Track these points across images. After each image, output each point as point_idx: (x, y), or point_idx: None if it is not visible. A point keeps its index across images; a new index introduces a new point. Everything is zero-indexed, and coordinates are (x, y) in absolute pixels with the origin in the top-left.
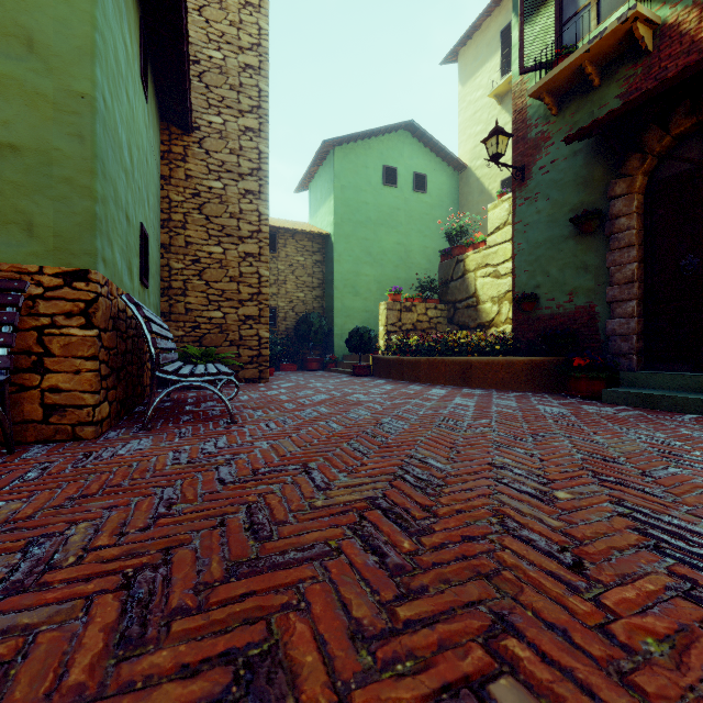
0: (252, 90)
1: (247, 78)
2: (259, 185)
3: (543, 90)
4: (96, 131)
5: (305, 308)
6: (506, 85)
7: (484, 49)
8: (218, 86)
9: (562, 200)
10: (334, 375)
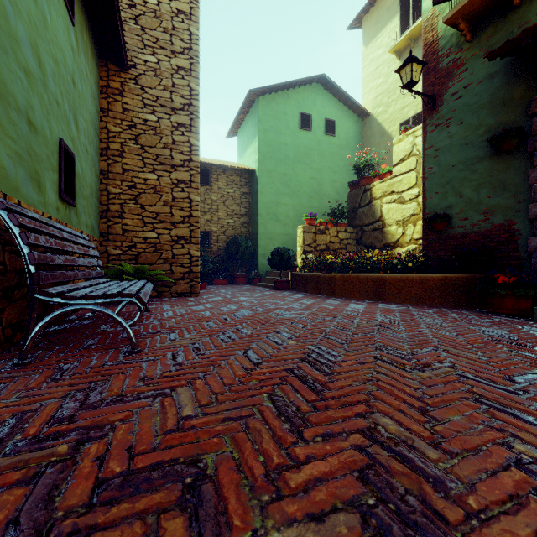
0: (183, 33)
1: (179, 22)
2: (190, 118)
3: (458, 15)
4: None
5: (234, 232)
6: (405, 41)
7: (385, 14)
8: (152, 28)
9: (477, 122)
10: (258, 288)
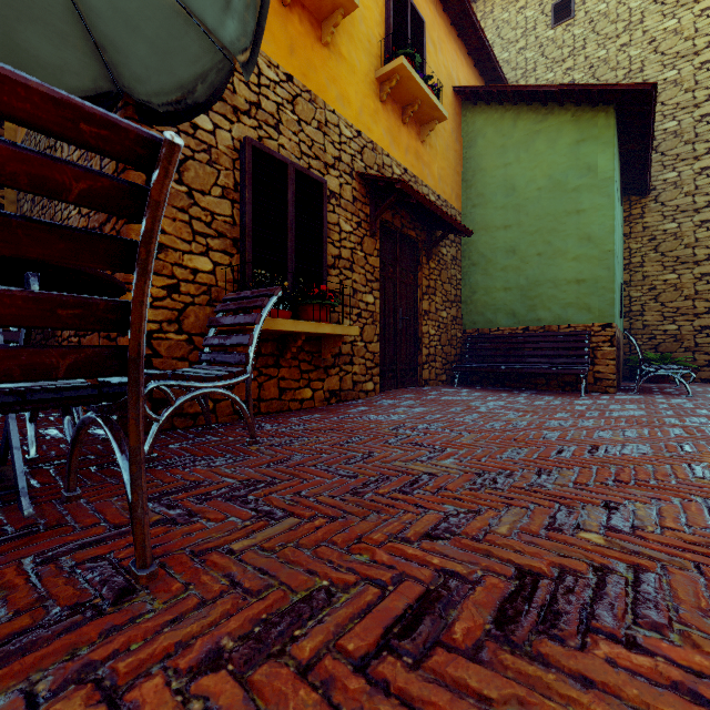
0: (708, 134)
1: (703, 126)
2: None
3: None
4: (614, 263)
5: None
6: None
7: None
8: (672, 148)
9: None
10: None
